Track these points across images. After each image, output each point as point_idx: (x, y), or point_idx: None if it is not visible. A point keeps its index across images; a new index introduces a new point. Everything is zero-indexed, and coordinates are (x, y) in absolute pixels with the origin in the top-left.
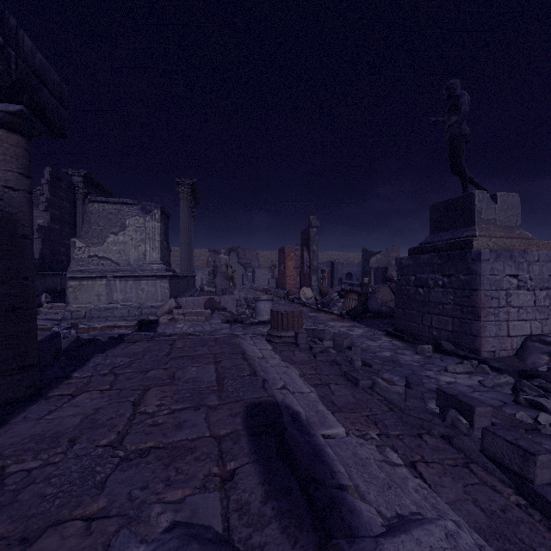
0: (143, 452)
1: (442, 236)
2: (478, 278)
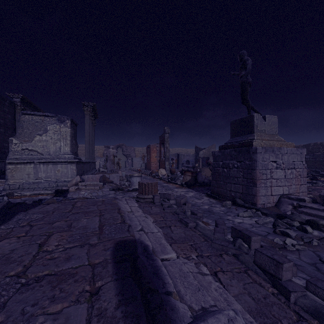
0: (39, 278)
1: (237, 139)
2: (255, 163)
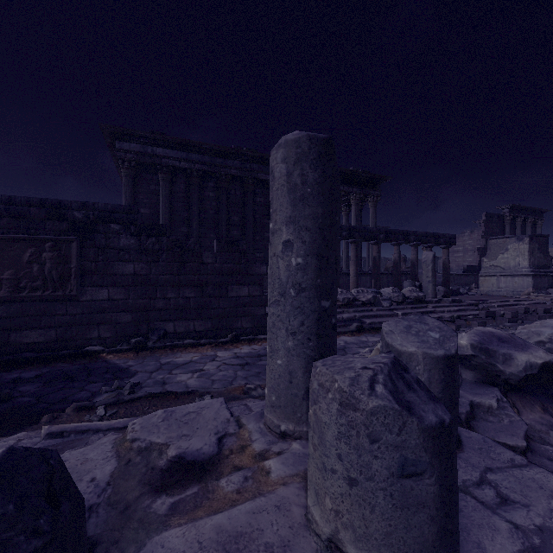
0: None
1: None
2: None
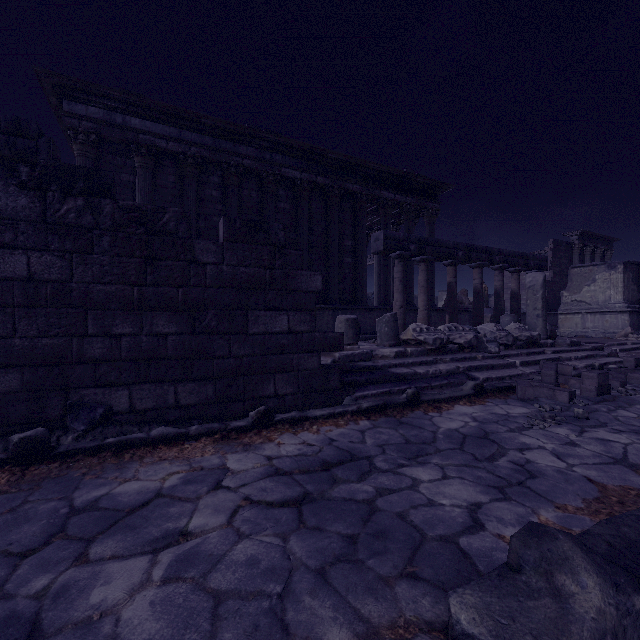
0: None
1: None
2: None
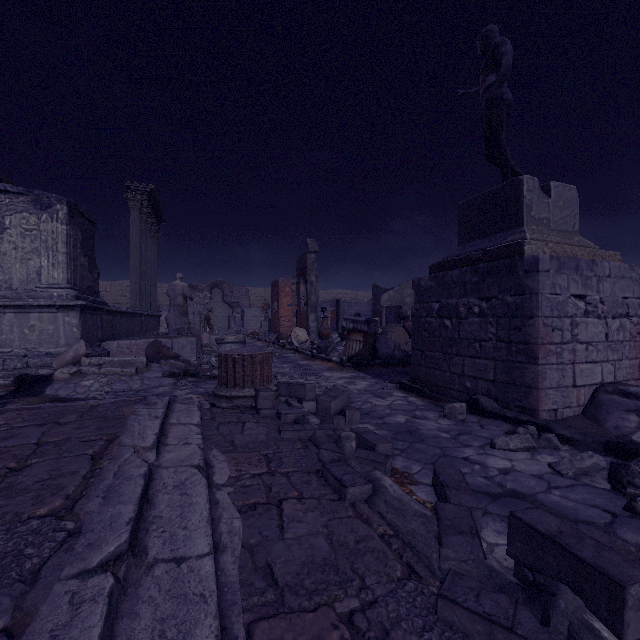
0: None
1: (475, 245)
2: (534, 299)
